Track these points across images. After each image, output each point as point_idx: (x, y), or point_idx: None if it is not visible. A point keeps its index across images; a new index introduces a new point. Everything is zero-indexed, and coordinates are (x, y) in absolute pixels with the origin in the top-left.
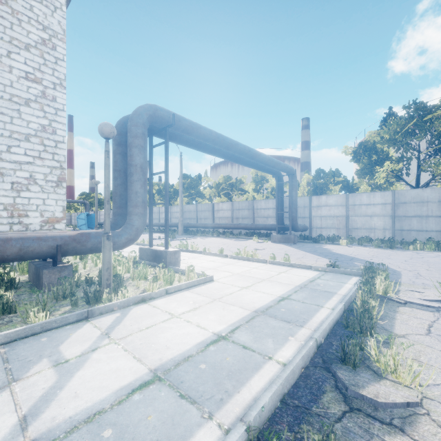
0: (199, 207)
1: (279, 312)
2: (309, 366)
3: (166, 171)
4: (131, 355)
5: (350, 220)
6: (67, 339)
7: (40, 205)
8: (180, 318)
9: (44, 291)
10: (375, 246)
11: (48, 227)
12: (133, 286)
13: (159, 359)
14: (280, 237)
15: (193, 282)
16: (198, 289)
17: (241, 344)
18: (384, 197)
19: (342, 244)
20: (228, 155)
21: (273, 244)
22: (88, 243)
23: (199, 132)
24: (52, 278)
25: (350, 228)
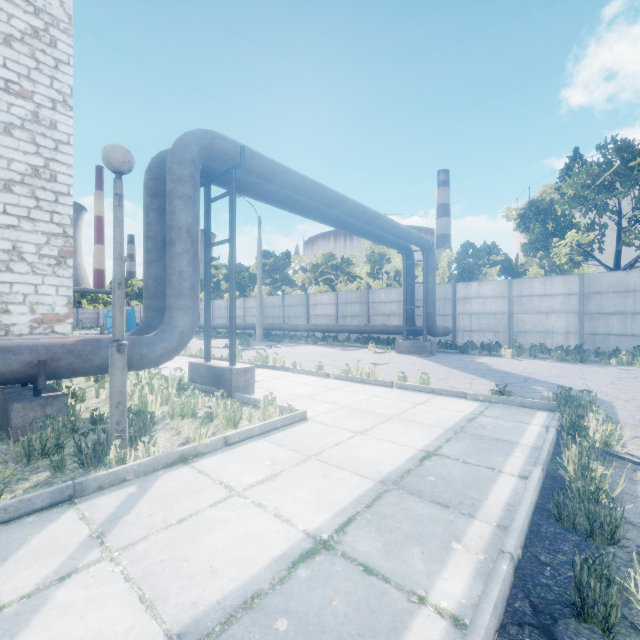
0: (287, 299)
1: (425, 483)
2: (507, 623)
3: (231, 240)
4: (136, 592)
5: (515, 319)
6: (18, 549)
7: (29, 295)
8: (246, 496)
9: (14, 440)
10: (557, 359)
11: (43, 329)
12: (170, 431)
13: (192, 603)
14: (410, 345)
15: (273, 422)
16: (280, 436)
17: (360, 561)
18: (568, 284)
19: (504, 355)
20: (331, 218)
21: (399, 356)
22: (96, 357)
23: (285, 178)
24: (29, 417)
25: (515, 331)
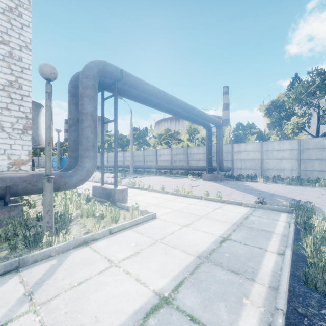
0: (146, 152)
1: (223, 258)
2: None
3: (115, 120)
4: None
5: (264, 162)
6: None
7: (7, 150)
8: (119, 266)
9: None
10: (287, 183)
11: (15, 168)
12: (80, 225)
13: None
14: (210, 176)
15: (137, 220)
16: (141, 228)
17: (188, 312)
18: (292, 144)
19: (259, 181)
20: (168, 109)
21: (204, 182)
22: (39, 184)
23: (144, 87)
24: (0, 217)
25: (264, 169)
